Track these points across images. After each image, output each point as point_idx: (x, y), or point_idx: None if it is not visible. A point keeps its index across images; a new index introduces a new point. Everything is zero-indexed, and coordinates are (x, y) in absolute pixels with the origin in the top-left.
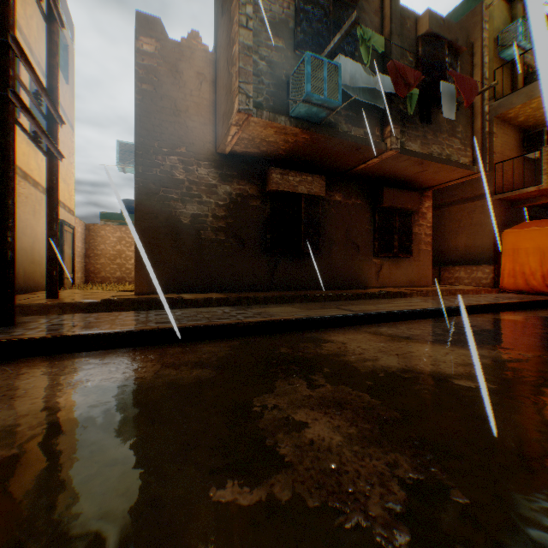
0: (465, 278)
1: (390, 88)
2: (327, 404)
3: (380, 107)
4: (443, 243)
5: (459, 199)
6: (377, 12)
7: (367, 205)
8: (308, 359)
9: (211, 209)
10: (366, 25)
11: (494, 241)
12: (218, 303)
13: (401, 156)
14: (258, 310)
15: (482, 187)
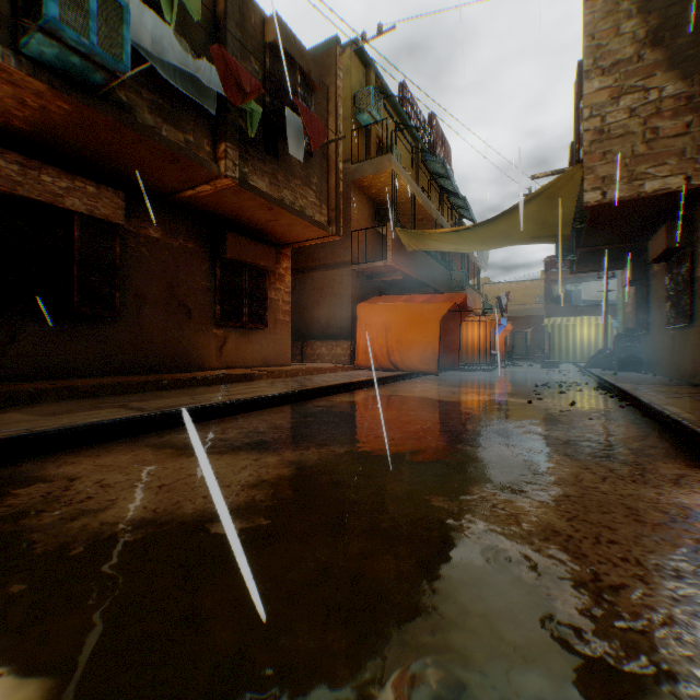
0: (327, 355)
1: (222, 88)
2: None
3: (210, 111)
4: (307, 314)
5: (322, 265)
6: None
7: (205, 253)
8: None
9: None
10: None
11: (353, 315)
12: None
13: (243, 191)
14: None
15: (342, 254)
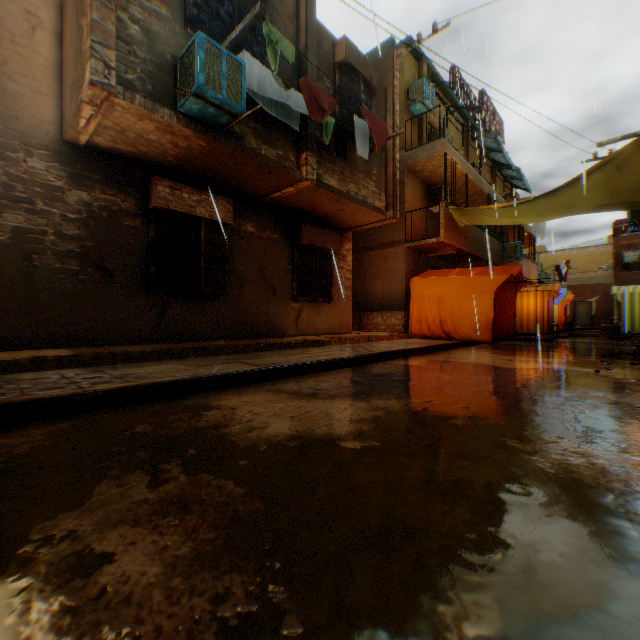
0: (382, 324)
1: (305, 109)
2: (165, 510)
3: (295, 129)
4: (364, 288)
5: (377, 245)
6: (292, 19)
7: (285, 241)
8: (173, 438)
9: (54, 223)
10: (280, 29)
11: (406, 288)
12: (60, 364)
13: (318, 189)
14: (125, 371)
15: (396, 234)
